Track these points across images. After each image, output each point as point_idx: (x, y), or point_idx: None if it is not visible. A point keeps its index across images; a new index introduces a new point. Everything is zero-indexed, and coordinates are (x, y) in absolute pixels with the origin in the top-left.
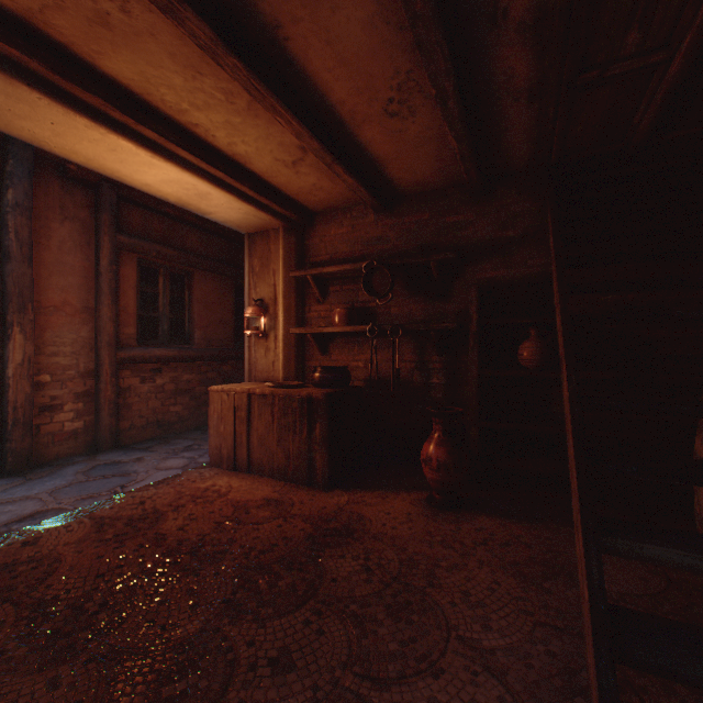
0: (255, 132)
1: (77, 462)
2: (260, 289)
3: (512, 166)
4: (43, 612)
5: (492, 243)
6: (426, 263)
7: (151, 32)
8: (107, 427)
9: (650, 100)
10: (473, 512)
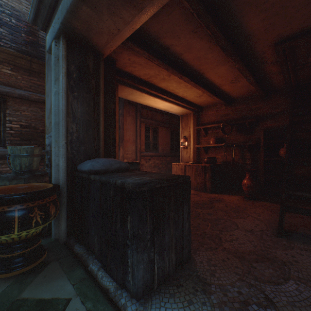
0: (190, 91)
1: None
2: (184, 133)
3: (277, 88)
4: None
5: (270, 114)
6: (244, 122)
7: (173, 79)
8: None
9: None
10: (260, 201)
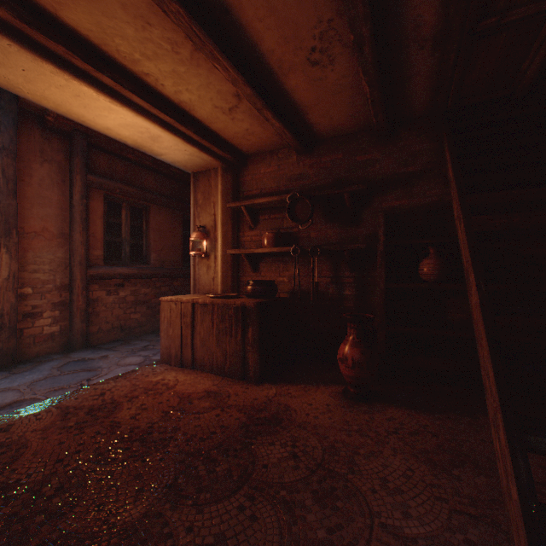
0: (197, 81)
1: (53, 360)
2: (203, 218)
3: (413, 112)
4: (4, 496)
5: (396, 177)
6: (340, 194)
7: None
8: (78, 331)
9: (540, 46)
10: (383, 404)
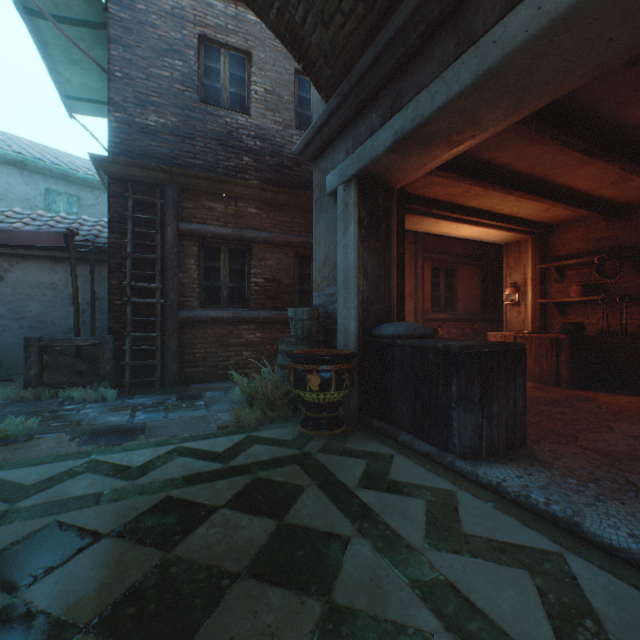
0: (525, 205)
1: None
2: (513, 277)
3: None
4: None
5: None
6: None
7: (492, 193)
8: None
9: None
10: None
